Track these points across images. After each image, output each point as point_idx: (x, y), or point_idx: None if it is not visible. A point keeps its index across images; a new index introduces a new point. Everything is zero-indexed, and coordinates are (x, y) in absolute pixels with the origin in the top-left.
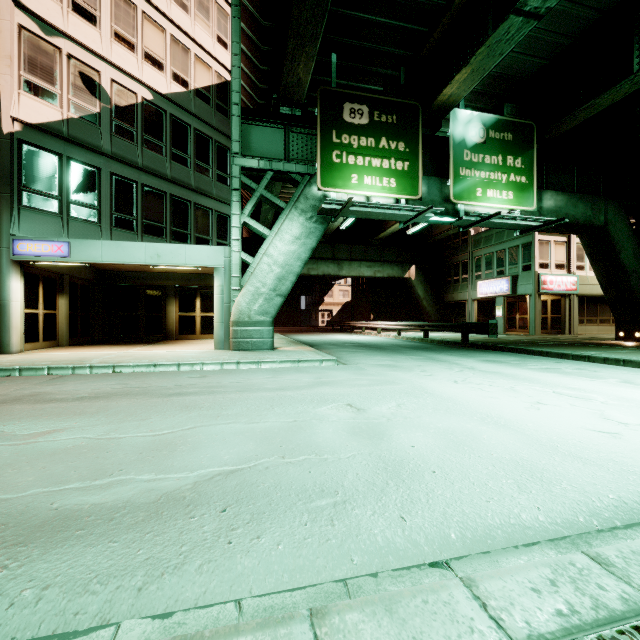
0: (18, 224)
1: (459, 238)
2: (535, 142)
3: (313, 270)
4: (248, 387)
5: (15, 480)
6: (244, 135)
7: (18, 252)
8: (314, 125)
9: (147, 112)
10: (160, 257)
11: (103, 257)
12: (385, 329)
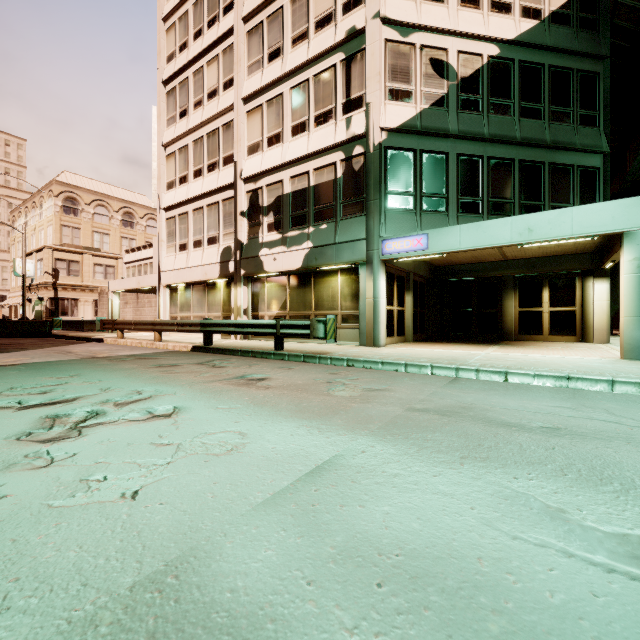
0: (384, 226)
1: None
2: None
3: None
4: None
5: None
6: None
7: (385, 252)
8: None
9: (492, 71)
10: (532, 232)
11: (461, 244)
12: None
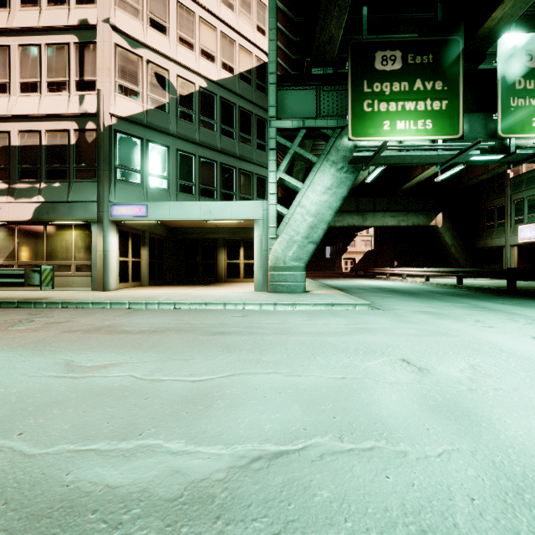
0: (114, 193)
1: (493, 182)
2: None
3: (338, 222)
4: (286, 330)
5: (52, 426)
6: (279, 100)
7: (114, 214)
8: (344, 81)
9: (203, 97)
10: (211, 213)
11: (170, 215)
12: (409, 275)
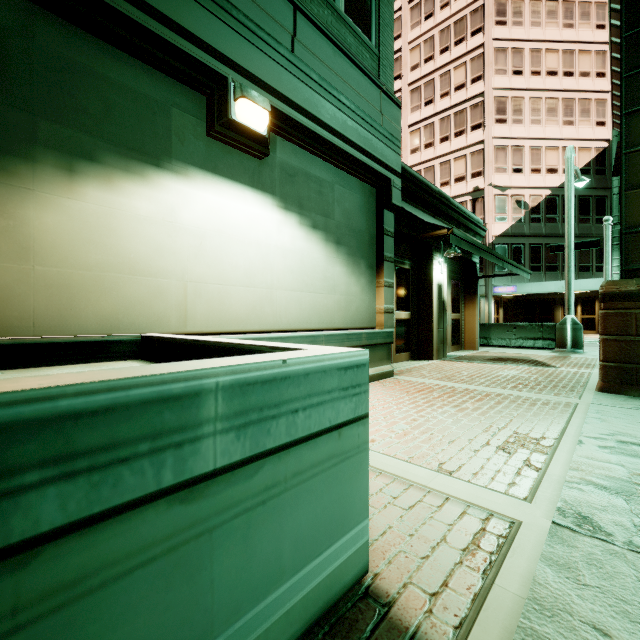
0: (494, 280)
1: None
2: None
3: None
4: None
5: None
6: None
7: (495, 292)
8: None
9: (547, 202)
10: (563, 288)
11: (532, 291)
12: None
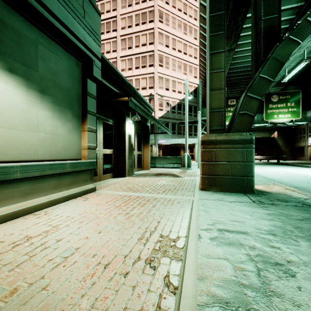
0: (158, 137)
1: None
2: (301, 96)
3: None
4: None
5: None
6: (202, 111)
7: (158, 142)
8: None
9: (178, 105)
10: (183, 141)
11: (173, 142)
12: (263, 159)
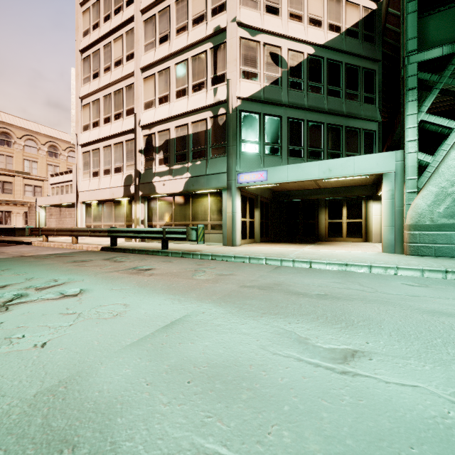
0: (239, 164)
1: None
2: None
3: None
4: None
5: None
6: (418, 31)
7: (240, 181)
8: None
9: (310, 64)
10: (331, 171)
11: (288, 177)
12: None
